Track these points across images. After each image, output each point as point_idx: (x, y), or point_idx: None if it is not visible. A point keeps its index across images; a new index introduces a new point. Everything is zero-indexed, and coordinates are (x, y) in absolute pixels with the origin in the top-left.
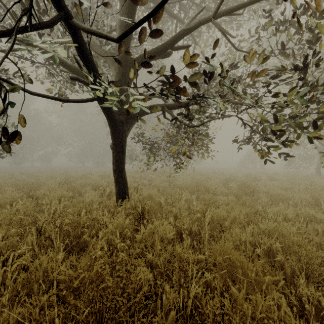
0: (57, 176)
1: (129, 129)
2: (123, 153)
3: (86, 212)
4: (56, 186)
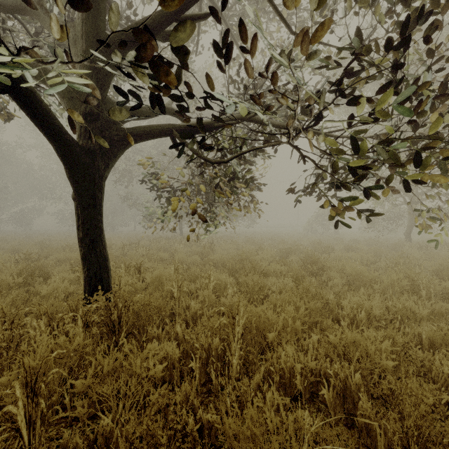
0: (25, 247)
1: (108, 165)
2: (96, 208)
3: (4, 323)
4: (6, 264)
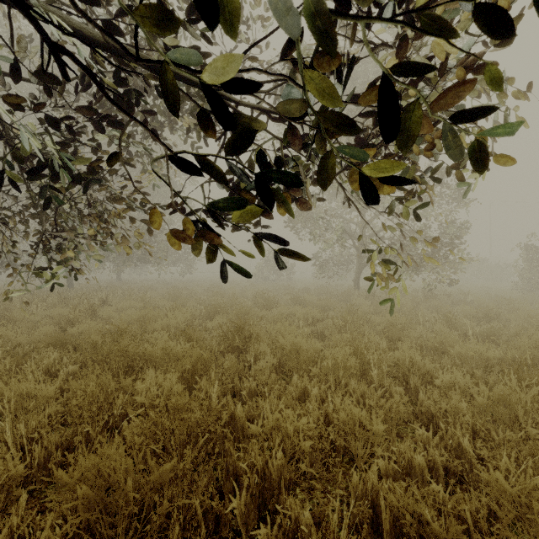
0: None
1: None
2: None
3: None
4: None
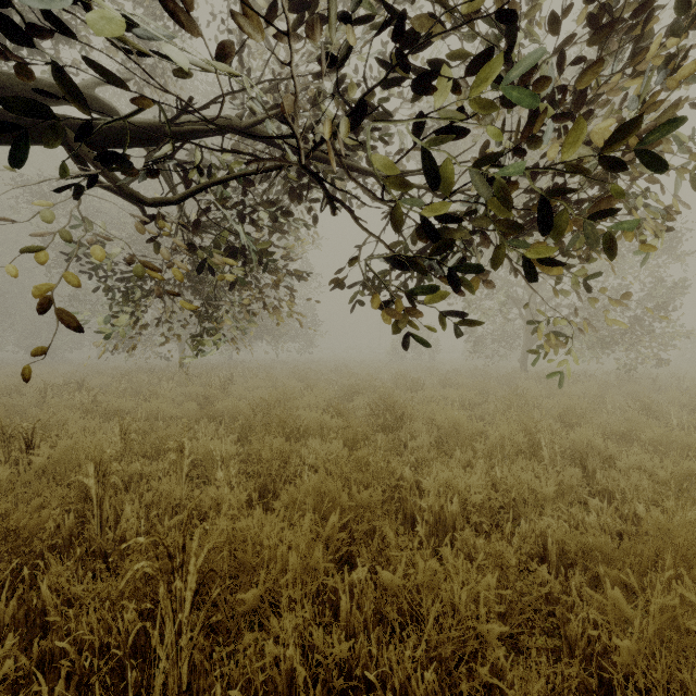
0: None
1: None
2: None
3: None
4: None
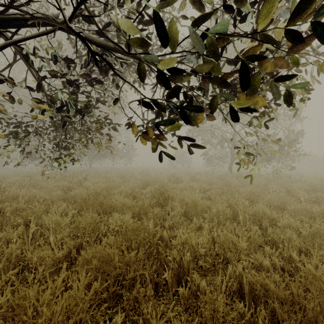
0: None
1: None
2: None
3: None
4: None
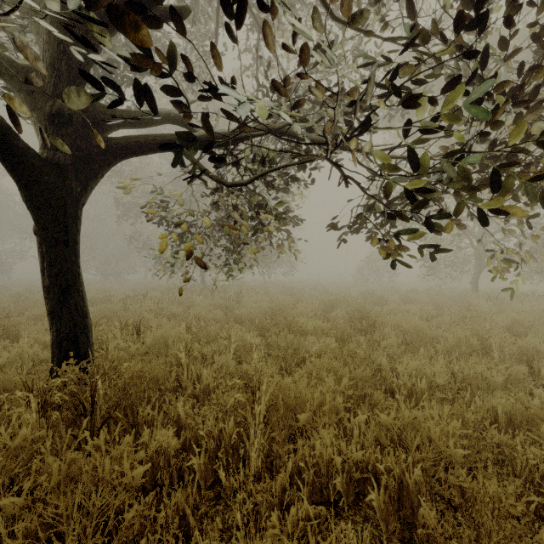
0: None
1: (87, 188)
2: (67, 245)
3: None
4: None
